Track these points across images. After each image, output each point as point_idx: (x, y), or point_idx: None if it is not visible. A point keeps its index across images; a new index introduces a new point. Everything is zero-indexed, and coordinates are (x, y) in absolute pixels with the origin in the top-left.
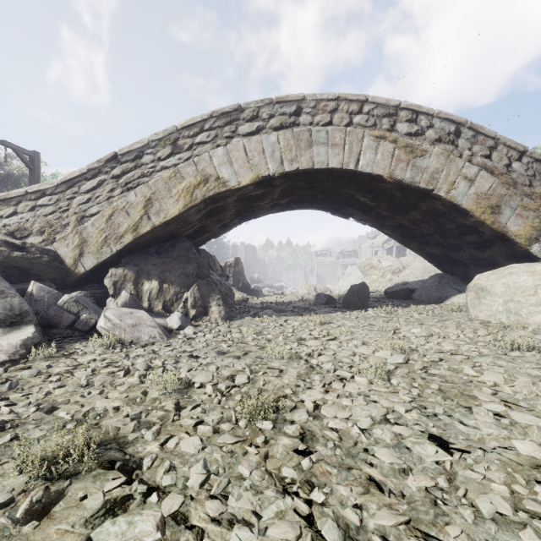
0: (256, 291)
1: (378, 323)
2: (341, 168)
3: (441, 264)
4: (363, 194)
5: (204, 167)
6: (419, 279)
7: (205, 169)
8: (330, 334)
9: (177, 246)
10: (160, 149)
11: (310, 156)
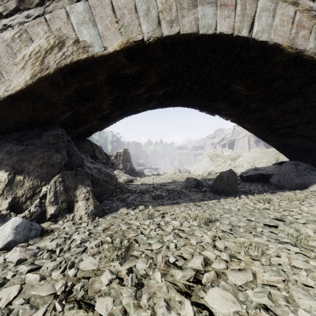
0: (139, 173)
1: (287, 230)
2: (232, 34)
3: (290, 153)
4: (241, 81)
5: (59, 27)
6: (251, 164)
7: (61, 29)
8: (231, 253)
9: (46, 133)
10: (1, 2)
11: (194, 18)
